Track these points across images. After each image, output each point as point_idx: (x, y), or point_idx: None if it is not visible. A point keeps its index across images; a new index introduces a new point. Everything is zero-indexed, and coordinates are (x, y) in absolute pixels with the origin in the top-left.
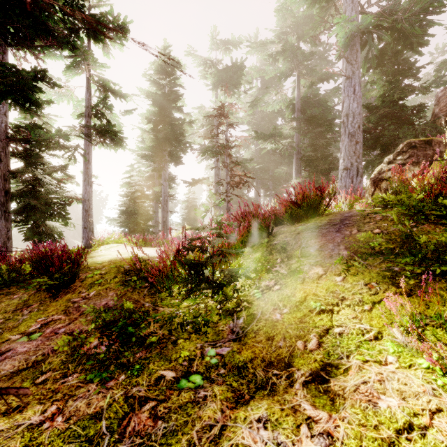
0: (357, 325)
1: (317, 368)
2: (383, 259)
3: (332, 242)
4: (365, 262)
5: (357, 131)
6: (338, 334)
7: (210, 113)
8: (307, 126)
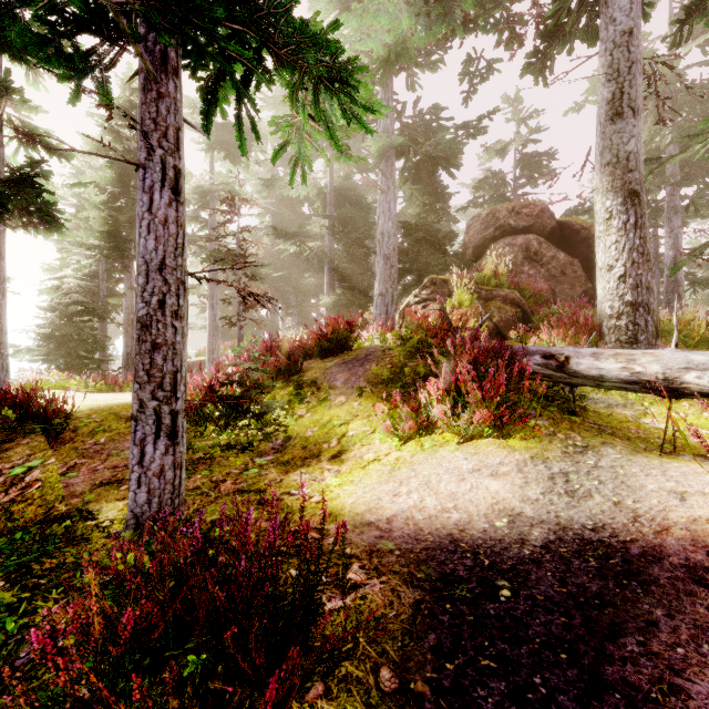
0: (363, 429)
1: (335, 452)
2: (385, 385)
3: (355, 375)
4: (376, 389)
5: (392, 254)
6: (351, 435)
7: (204, 188)
8: (343, 228)
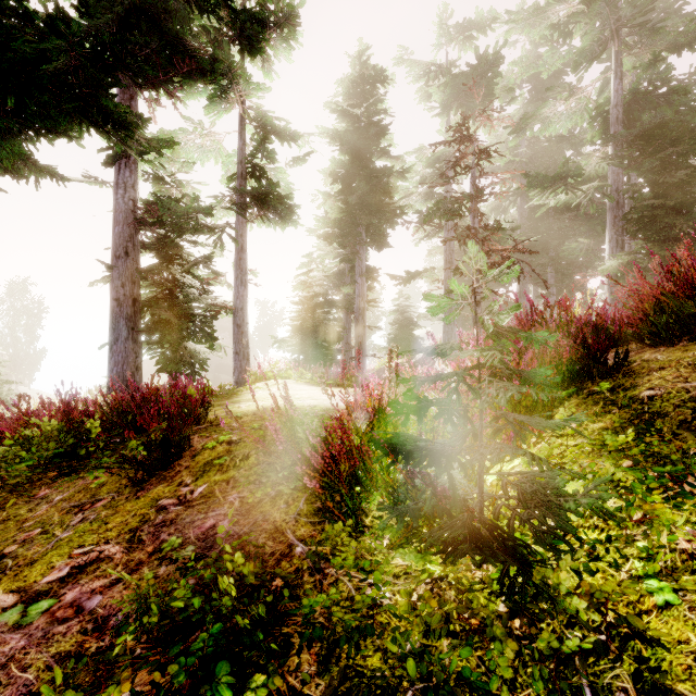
0: None
1: None
2: None
3: None
4: None
5: None
6: None
7: (437, 155)
8: (640, 150)
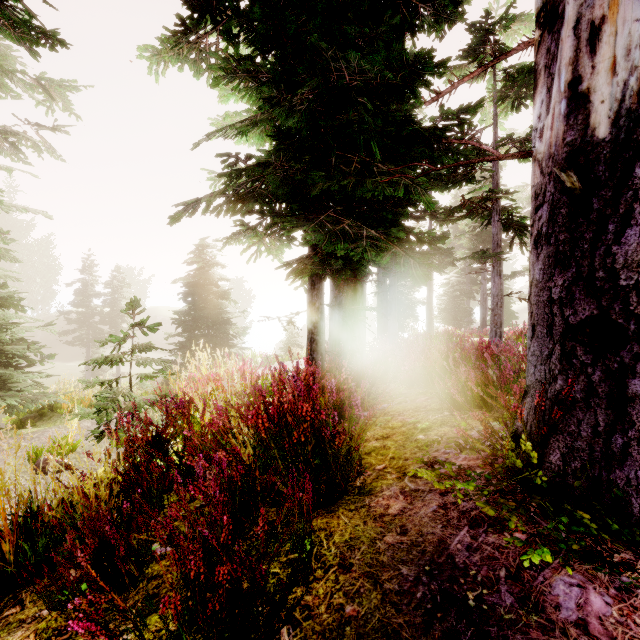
0: None
1: None
2: None
3: None
4: None
5: None
6: None
7: None
8: None
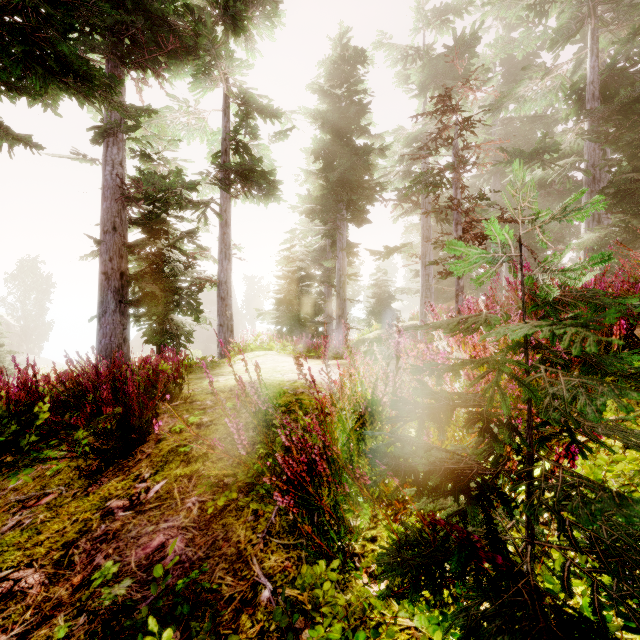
0: None
1: None
2: None
3: None
4: None
5: None
6: None
7: (415, 134)
8: (617, 125)
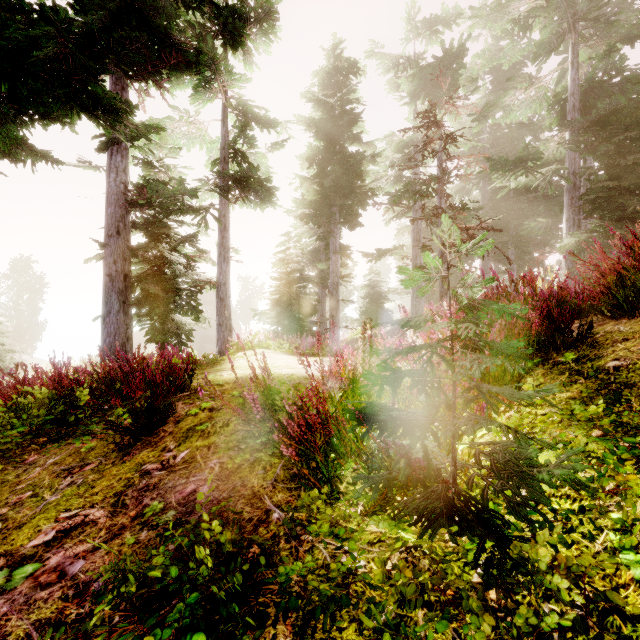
0: None
1: None
2: None
3: None
4: None
5: None
6: None
7: (405, 141)
8: (595, 135)
